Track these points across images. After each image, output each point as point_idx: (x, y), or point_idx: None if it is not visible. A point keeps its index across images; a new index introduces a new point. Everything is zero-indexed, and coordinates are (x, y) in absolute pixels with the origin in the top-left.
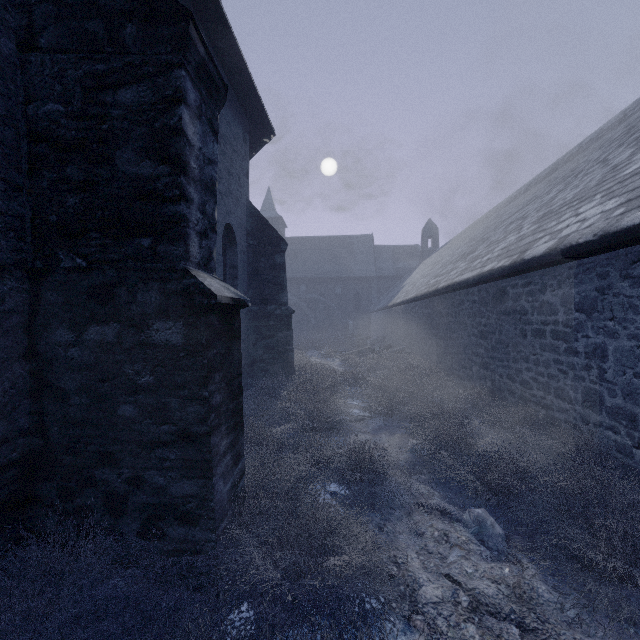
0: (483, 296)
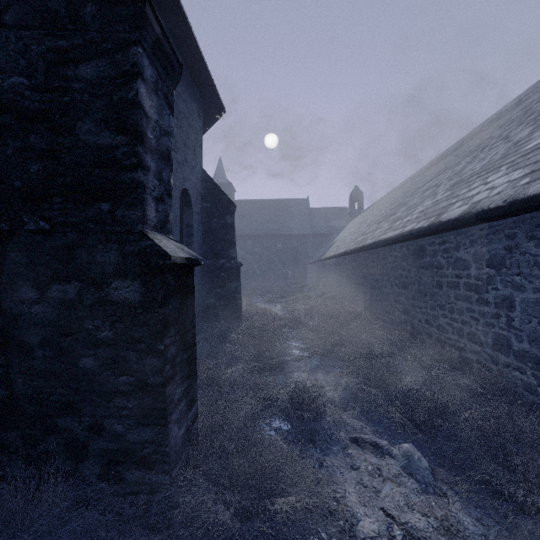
0: (404, 252)
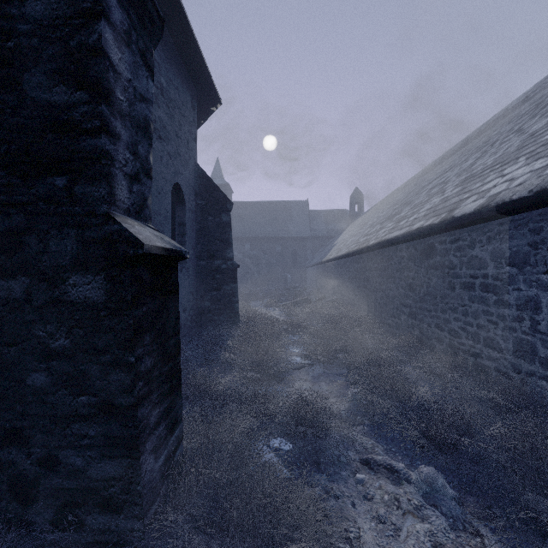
0: (411, 252)
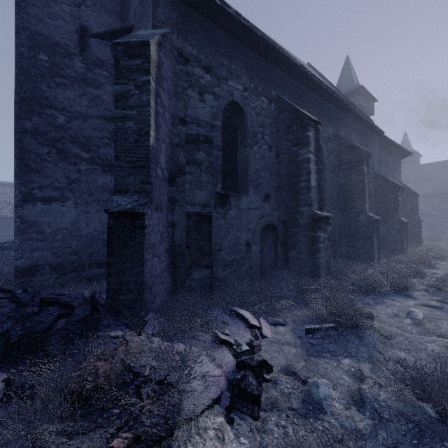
0: None
